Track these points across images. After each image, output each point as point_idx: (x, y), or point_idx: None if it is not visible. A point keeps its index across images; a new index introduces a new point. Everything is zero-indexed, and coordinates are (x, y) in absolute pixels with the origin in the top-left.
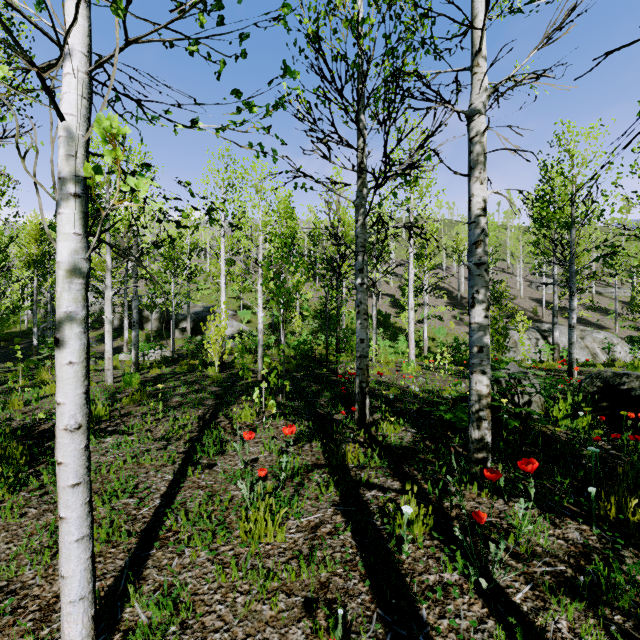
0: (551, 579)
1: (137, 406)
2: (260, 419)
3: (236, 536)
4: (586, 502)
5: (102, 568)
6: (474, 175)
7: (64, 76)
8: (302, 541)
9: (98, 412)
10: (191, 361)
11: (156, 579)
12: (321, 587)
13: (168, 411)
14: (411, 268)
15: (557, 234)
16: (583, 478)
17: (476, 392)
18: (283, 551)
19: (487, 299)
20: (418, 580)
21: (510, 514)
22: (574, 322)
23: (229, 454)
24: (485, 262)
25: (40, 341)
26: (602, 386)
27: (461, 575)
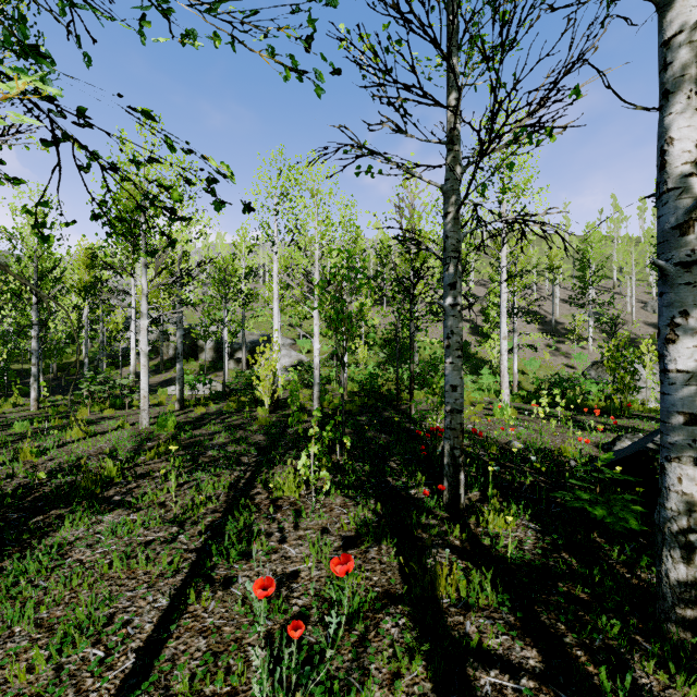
0: None
1: (162, 462)
2: (309, 492)
3: None
4: None
5: None
6: (675, 104)
7: None
8: None
9: (109, 472)
10: (242, 397)
11: None
12: None
13: (195, 472)
14: (504, 287)
15: None
16: None
17: (681, 496)
18: None
19: None
20: None
21: None
22: None
23: (258, 559)
24: None
25: (95, 372)
26: None
27: None
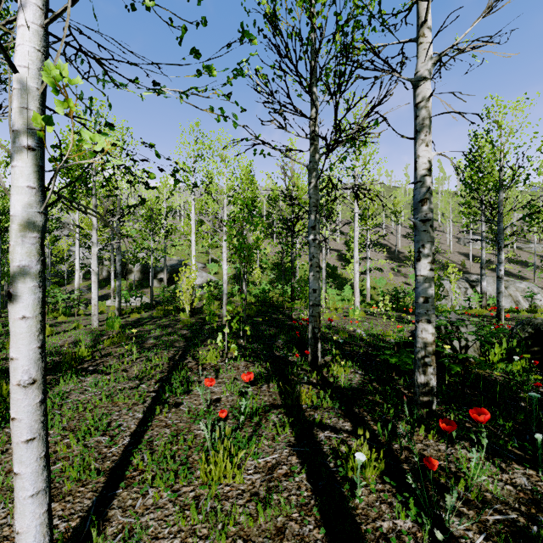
0: (504, 528)
1: (116, 347)
2: (223, 360)
3: (197, 476)
4: (530, 446)
5: (70, 508)
6: (420, 138)
7: (18, 28)
8: (259, 483)
9: (82, 353)
10: (166, 307)
11: (120, 521)
12: (277, 533)
13: (143, 352)
14: (356, 226)
15: (485, 196)
16: (523, 421)
17: (422, 340)
18: (241, 493)
19: (432, 253)
20: (372, 527)
21: (457, 457)
22: (502, 274)
23: (194, 394)
24: (430, 218)
25: None
26: (533, 332)
27: (414, 522)
